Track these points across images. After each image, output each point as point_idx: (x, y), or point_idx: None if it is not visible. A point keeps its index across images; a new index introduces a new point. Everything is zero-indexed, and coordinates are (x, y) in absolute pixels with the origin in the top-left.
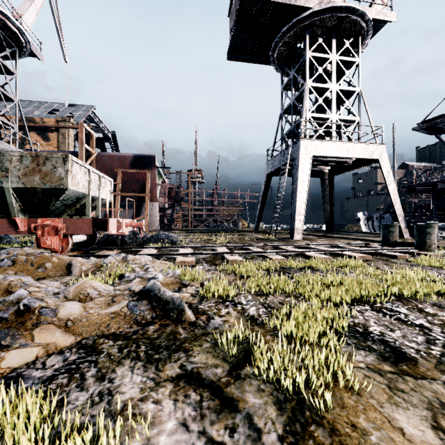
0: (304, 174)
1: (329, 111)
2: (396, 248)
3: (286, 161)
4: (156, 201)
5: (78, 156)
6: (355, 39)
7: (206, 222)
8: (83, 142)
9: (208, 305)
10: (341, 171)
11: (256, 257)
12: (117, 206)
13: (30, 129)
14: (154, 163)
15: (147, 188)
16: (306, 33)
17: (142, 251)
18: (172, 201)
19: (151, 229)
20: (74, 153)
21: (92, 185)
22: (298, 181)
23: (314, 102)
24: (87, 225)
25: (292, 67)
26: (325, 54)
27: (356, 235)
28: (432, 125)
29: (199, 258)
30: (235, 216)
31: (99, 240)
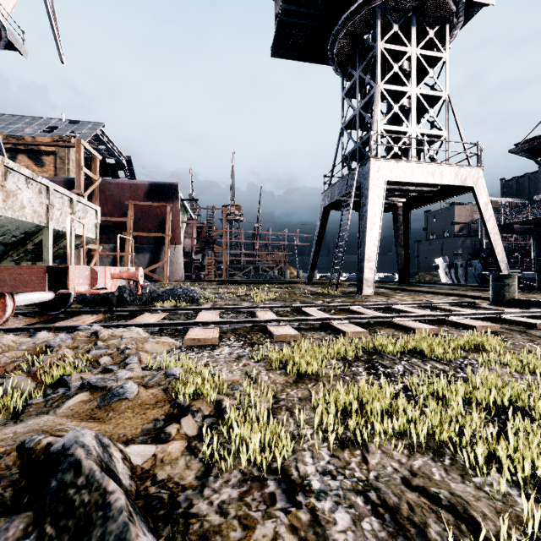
0: (376, 206)
1: (407, 123)
2: (525, 311)
3: (351, 189)
4: (180, 244)
5: (75, 183)
6: (441, 28)
7: (245, 271)
8: (81, 165)
9: (220, 498)
10: (420, 204)
11: (316, 327)
12: (128, 249)
13: (18, 151)
14: (176, 193)
15: (167, 226)
16: (377, 18)
17: (139, 316)
18: (202, 244)
19: (173, 279)
20: (70, 180)
21: (57, 212)
22: (368, 215)
23: (386, 112)
24: (37, 277)
25: (357, 65)
26: (402, 46)
27: (440, 287)
28: (536, 146)
29: (227, 329)
30: (281, 263)
31: (87, 298)
